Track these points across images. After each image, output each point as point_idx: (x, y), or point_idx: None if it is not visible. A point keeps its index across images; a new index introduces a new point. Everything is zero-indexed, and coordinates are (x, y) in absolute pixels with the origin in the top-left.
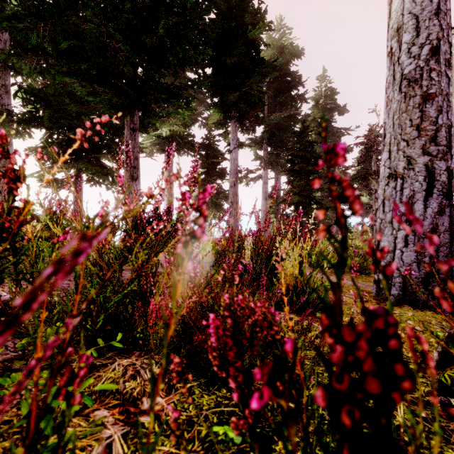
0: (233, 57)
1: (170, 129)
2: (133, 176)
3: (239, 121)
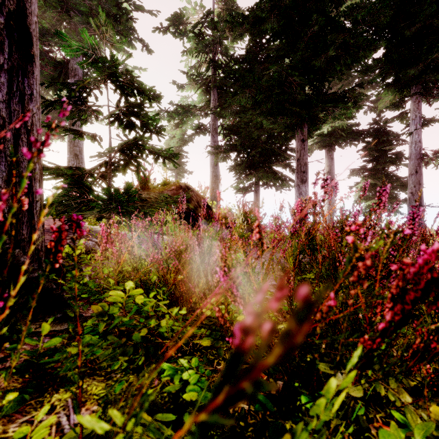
0: (413, 25)
1: (332, 125)
2: (302, 179)
3: (423, 95)
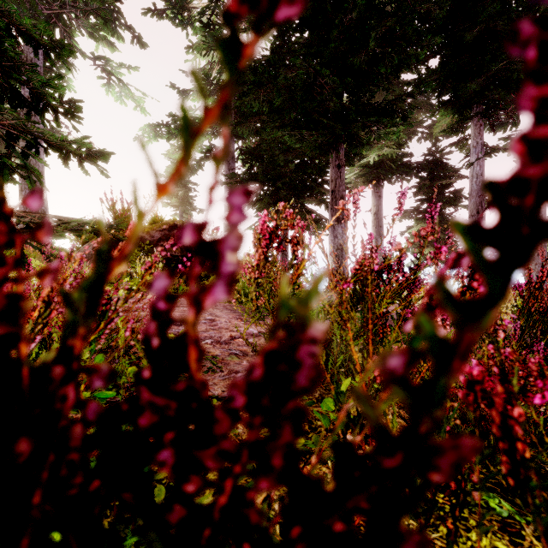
0: (474, 27)
1: (379, 154)
2: (338, 218)
3: (486, 117)
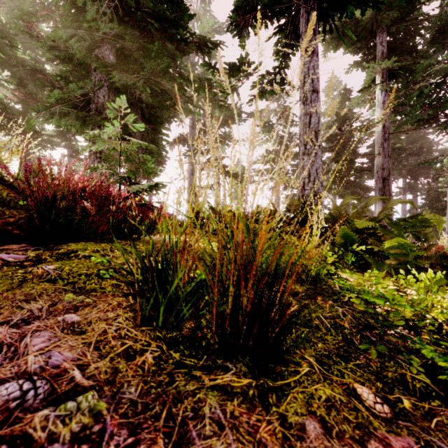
0: None
1: None
2: None
3: None
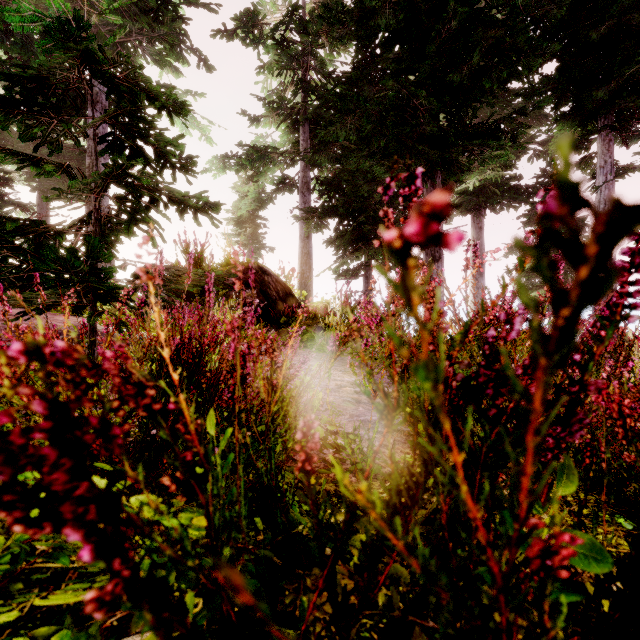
0: (602, 23)
1: (480, 178)
2: (434, 256)
3: (617, 130)
